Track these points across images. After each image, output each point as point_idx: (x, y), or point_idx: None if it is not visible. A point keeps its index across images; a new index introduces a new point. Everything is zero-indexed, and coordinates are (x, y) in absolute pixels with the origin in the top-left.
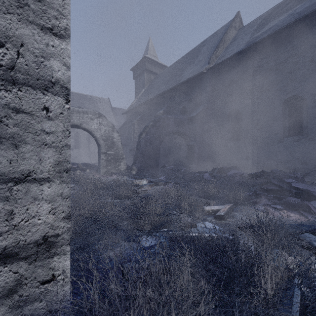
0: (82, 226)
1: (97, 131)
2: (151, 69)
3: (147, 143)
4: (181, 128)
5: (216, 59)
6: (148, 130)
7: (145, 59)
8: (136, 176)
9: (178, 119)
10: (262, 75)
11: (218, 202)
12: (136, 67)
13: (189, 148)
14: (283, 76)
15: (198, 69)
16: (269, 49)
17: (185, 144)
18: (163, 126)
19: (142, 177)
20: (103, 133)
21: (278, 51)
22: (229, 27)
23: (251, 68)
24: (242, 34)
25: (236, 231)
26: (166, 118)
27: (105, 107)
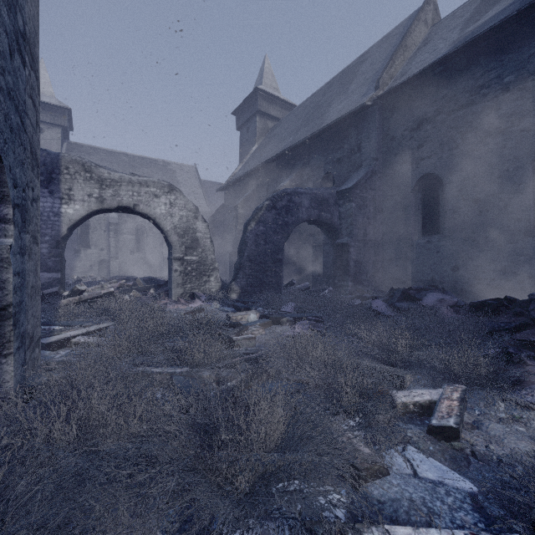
0: (30, 493)
1: (165, 218)
2: (268, 111)
3: (259, 240)
4: (323, 212)
5: (390, 81)
6: (262, 216)
7: (257, 92)
8: (237, 304)
9: (318, 195)
10: (489, 103)
11: (424, 376)
12: (241, 109)
13: (339, 250)
14: (534, 102)
15: (355, 101)
16: (504, 50)
17: (331, 243)
18: (290, 208)
19: (249, 304)
20: (177, 222)
21: (524, 51)
22: (414, 21)
23: (464, 92)
24: (441, 32)
25: (529, 511)
26: (295, 194)
27: (190, 181)
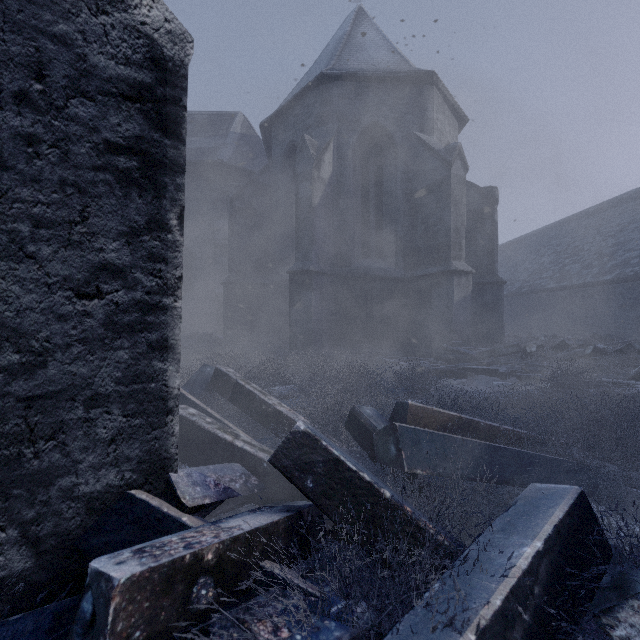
0: None
1: None
2: None
3: None
4: None
5: None
6: None
7: None
8: None
9: None
10: None
11: None
12: None
13: None
14: None
15: None
16: None
17: None
18: None
19: None
20: None
21: None
22: None
23: None
24: None
25: None
26: None
27: None
